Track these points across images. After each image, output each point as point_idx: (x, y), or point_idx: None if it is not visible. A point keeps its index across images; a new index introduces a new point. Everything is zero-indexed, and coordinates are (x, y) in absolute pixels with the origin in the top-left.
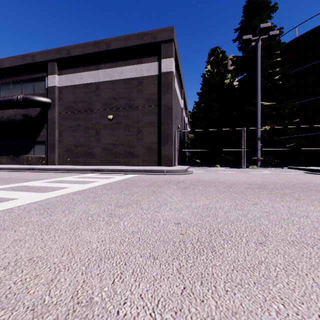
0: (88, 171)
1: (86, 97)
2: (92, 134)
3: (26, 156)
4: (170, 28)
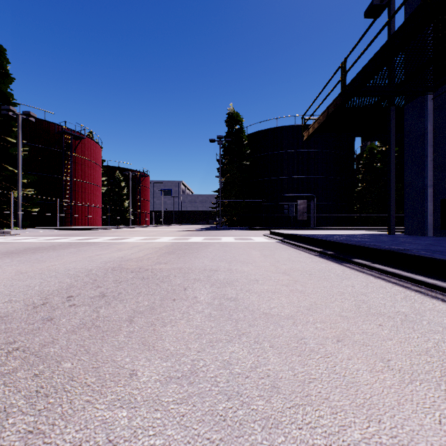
0: None
1: None
2: None
3: None
4: None
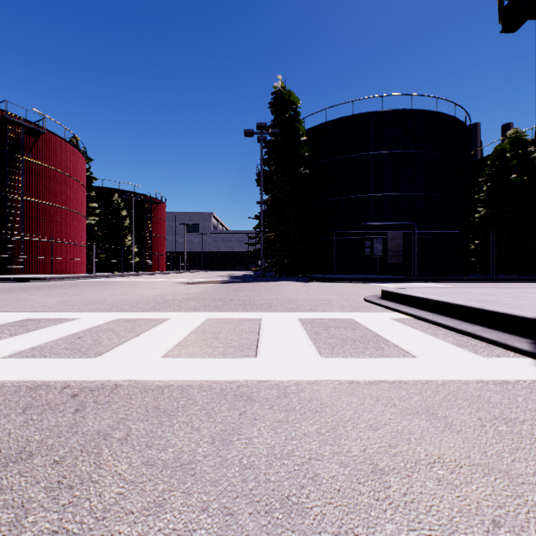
0: None
1: None
2: None
3: None
4: None
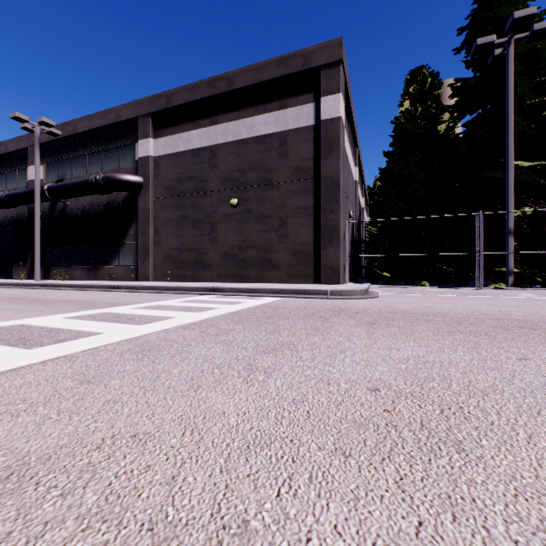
0: (200, 291)
1: (195, 171)
2: (205, 231)
3: (107, 267)
4: (335, 41)
